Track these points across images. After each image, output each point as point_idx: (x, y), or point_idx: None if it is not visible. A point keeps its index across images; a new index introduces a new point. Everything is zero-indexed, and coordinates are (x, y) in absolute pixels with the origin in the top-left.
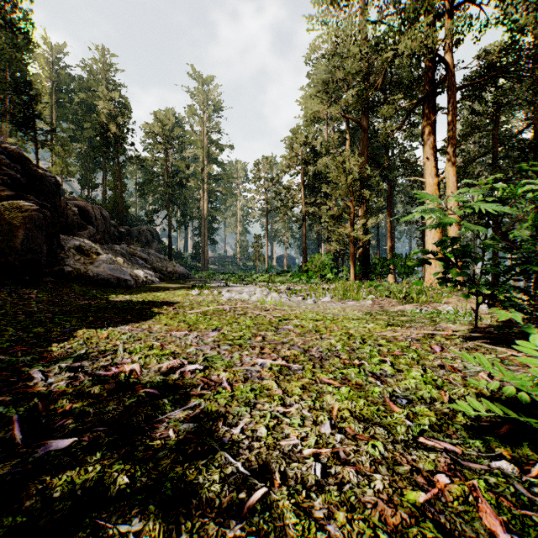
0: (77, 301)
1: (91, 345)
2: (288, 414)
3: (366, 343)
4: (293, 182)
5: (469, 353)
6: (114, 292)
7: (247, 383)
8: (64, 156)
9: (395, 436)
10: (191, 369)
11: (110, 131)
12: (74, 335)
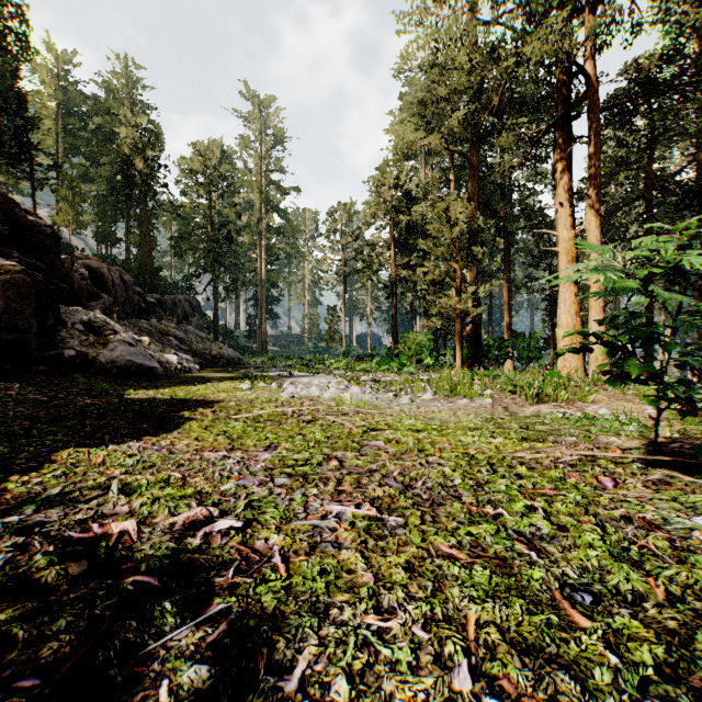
0: (78, 400)
1: (74, 477)
2: (388, 636)
3: (497, 472)
4: (380, 237)
5: (659, 491)
6: (134, 385)
7: (314, 557)
8: (73, 201)
9: (598, 699)
10: (222, 528)
11: (135, 168)
12: (52, 460)
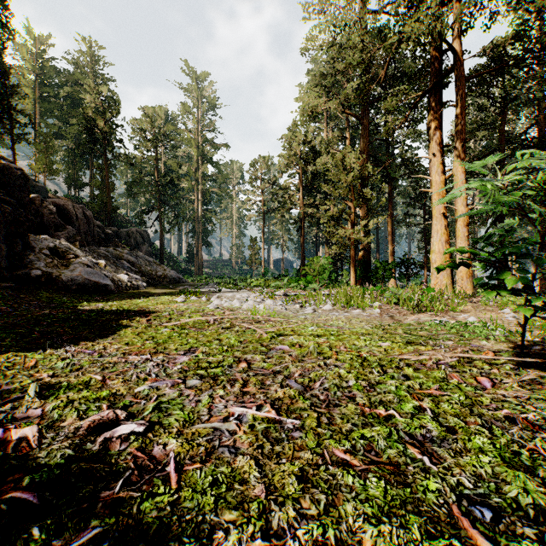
0: (37, 310)
1: (3, 379)
2: None
3: (386, 373)
4: (291, 183)
5: (533, 390)
6: (89, 298)
7: (209, 464)
8: (47, 153)
9: None
10: (122, 434)
11: (96, 126)
12: None
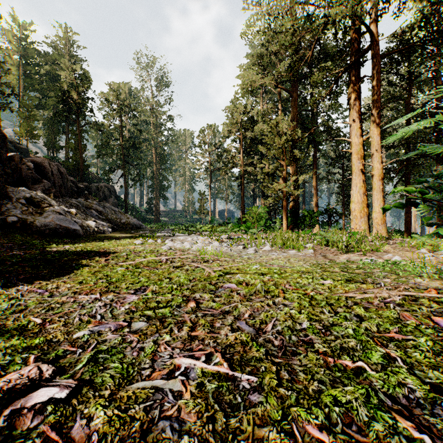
0: (8, 251)
1: None
2: None
3: (338, 313)
4: (233, 146)
5: None
6: (59, 241)
7: None
8: (29, 120)
9: None
10: (37, 402)
11: (70, 98)
12: None
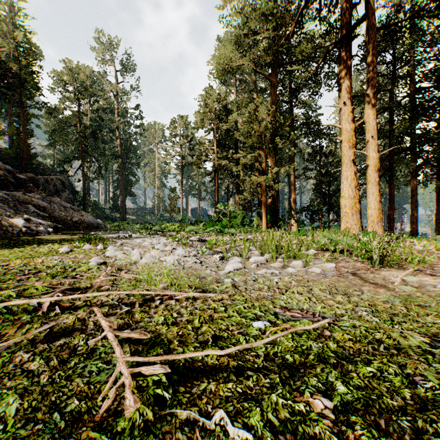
0: None
1: None
2: None
3: None
4: (206, 138)
5: None
6: None
7: None
8: None
9: None
10: None
11: (10, 71)
12: None
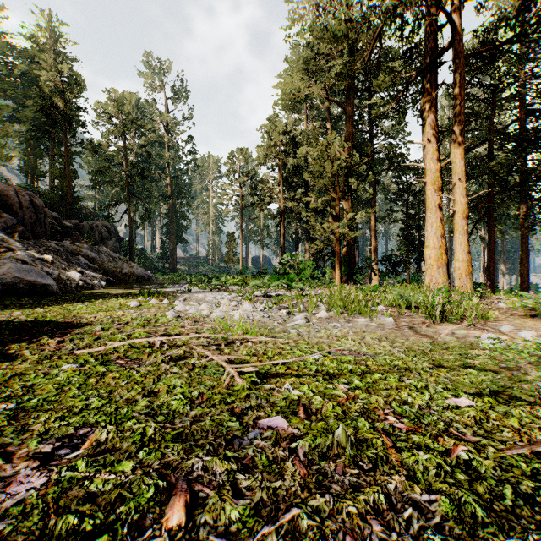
0: None
1: None
2: None
3: None
4: (270, 176)
5: None
6: (13, 303)
7: None
8: None
9: None
10: None
11: (54, 107)
12: None
